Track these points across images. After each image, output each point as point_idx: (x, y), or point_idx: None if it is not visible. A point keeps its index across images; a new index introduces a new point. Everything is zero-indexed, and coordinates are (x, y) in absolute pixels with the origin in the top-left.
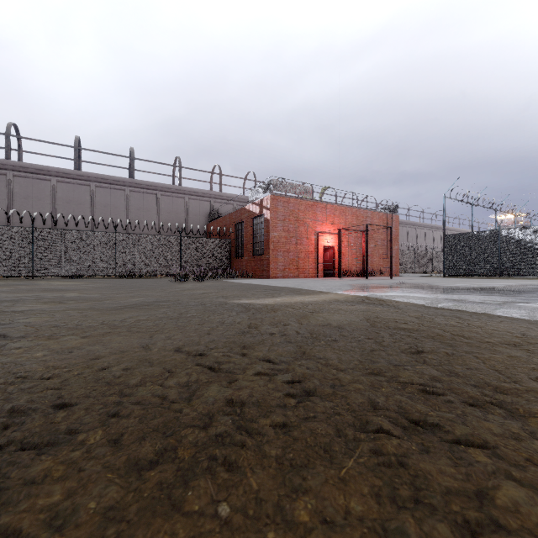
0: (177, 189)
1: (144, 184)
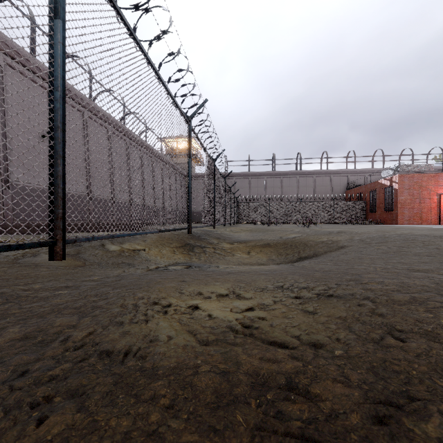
0: (326, 172)
1: (306, 172)
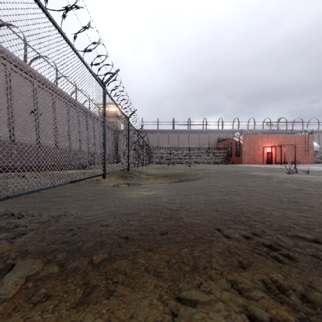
0: (205, 131)
1: (194, 130)
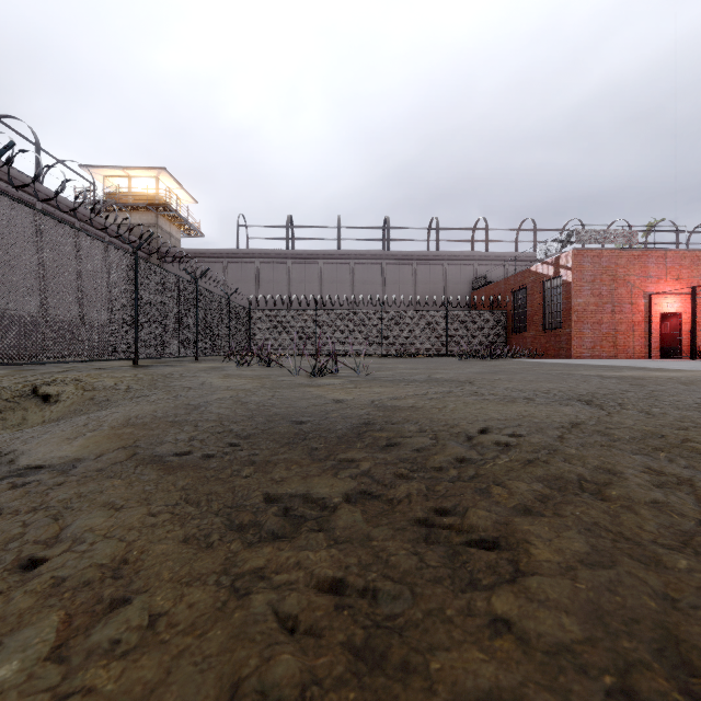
0: (435, 255)
1: (399, 255)
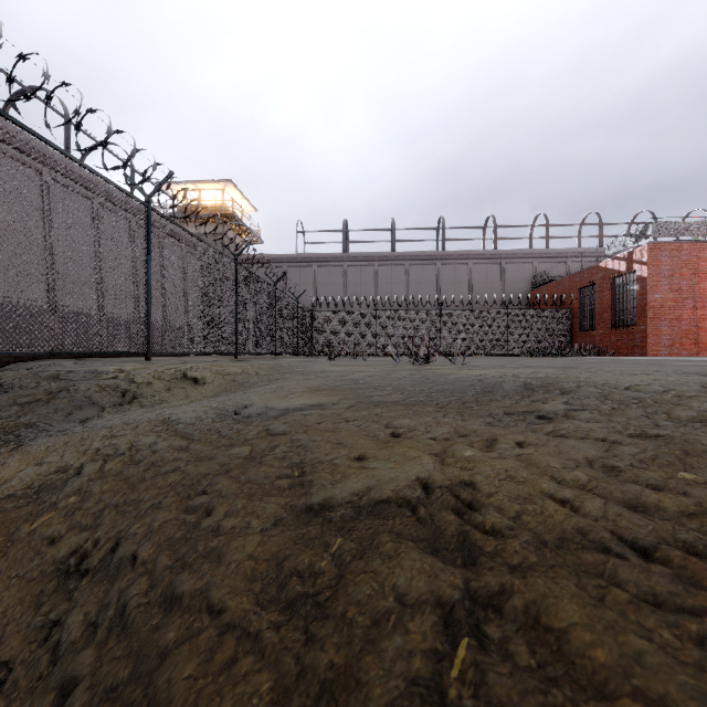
0: (492, 254)
1: (455, 255)
